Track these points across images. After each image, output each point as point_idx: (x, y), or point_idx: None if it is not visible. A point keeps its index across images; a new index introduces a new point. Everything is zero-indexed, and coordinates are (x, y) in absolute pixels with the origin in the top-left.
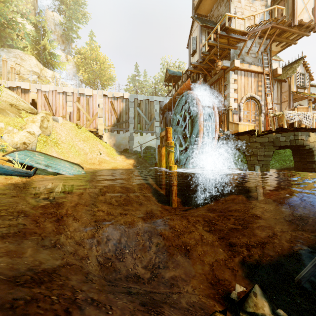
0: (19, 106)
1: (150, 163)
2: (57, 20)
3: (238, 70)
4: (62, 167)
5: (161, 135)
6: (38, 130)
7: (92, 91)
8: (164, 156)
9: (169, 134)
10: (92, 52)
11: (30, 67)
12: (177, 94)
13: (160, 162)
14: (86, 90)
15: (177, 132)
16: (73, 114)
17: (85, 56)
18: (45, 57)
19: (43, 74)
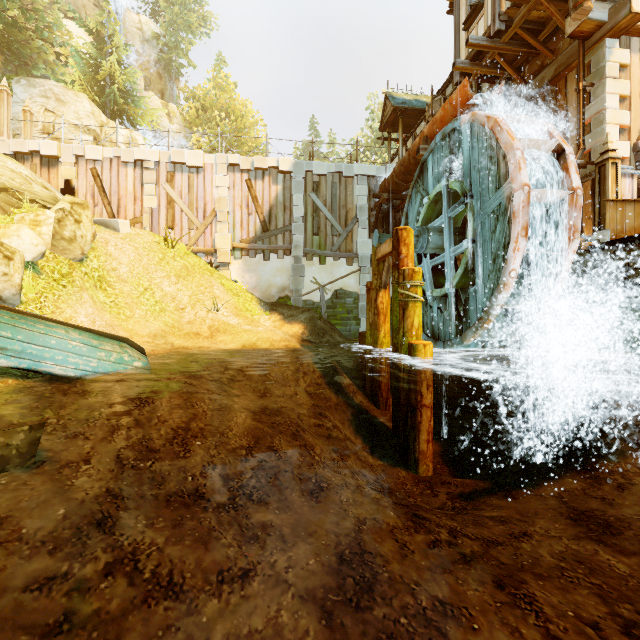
0: (24, 194)
1: (344, 333)
2: (148, 32)
3: (632, 37)
4: (51, 351)
5: (377, 253)
6: (37, 241)
7: (202, 156)
8: (385, 314)
9: (405, 246)
10: (218, 93)
11: (77, 119)
12: (422, 141)
13: (375, 331)
14: (189, 153)
15: (426, 244)
16: (158, 213)
17: (205, 103)
18: (114, 99)
19: (106, 135)
